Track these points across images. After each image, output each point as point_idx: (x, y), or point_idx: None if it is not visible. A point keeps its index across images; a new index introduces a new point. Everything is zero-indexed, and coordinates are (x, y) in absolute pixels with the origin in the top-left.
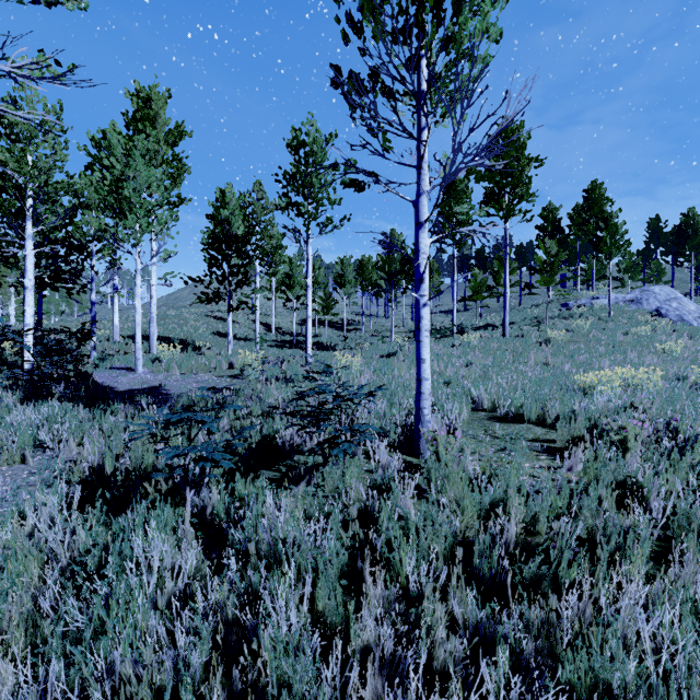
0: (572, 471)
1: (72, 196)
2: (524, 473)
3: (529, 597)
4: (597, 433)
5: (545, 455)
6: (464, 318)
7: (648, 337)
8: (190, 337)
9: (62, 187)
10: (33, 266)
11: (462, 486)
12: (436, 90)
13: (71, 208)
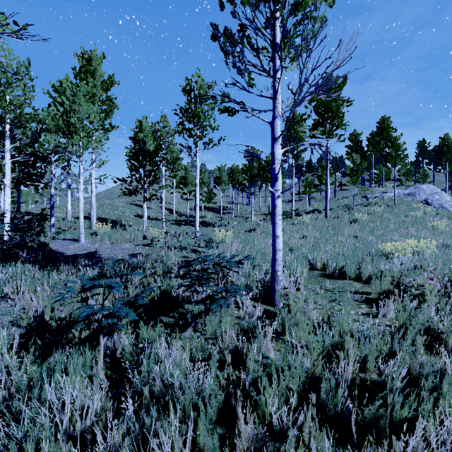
0: (385, 317)
1: (38, 123)
2: (351, 318)
3: (369, 432)
4: (402, 289)
5: (364, 304)
6: (298, 205)
7: (421, 218)
8: (119, 218)
9: (30, 117)
10: (10, 170)
11: (307, 330)
12: (288, 40)
13: (36, 131)
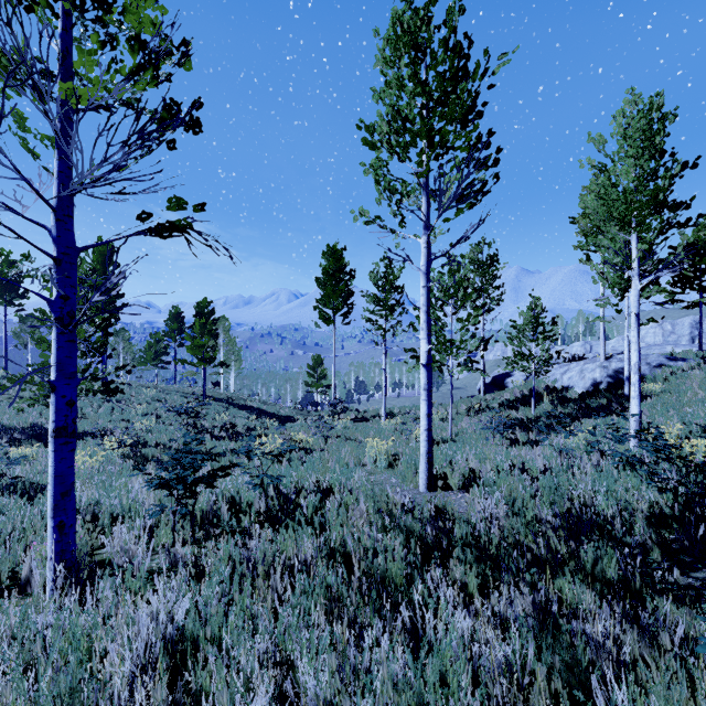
0: None
1: None
2: None
3: None
4: None
5: None
6: None
7: None
8: None
9: None
10: None
11: None
12: None
13: None
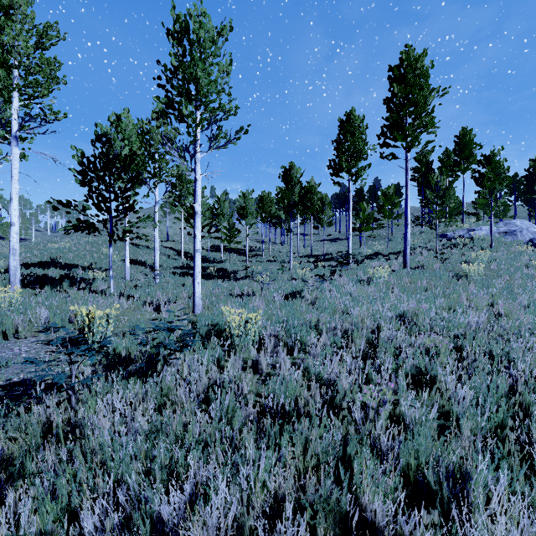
0: None
1: None
2: None
3: None
4: None
5: None
6: (346, 245)
7: None
8: (95, 265)
9: None
10: None
11: None
12: None
13: None
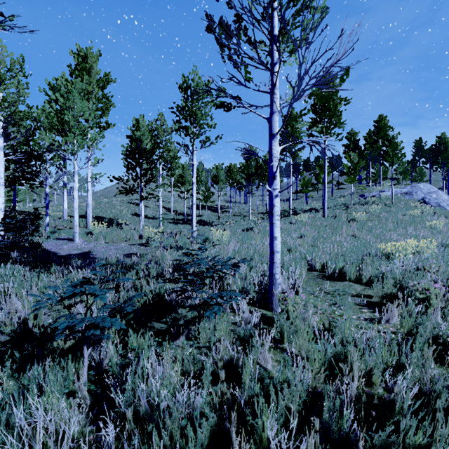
0: (389, 323)
1: (33, 121)
2: (352, 324)
3: None
4: (406, 293)
5: (366, 308)
6: (296, 204)
7: (419, 217)
8: (116, 216)
9: (24, 114)
10: (3, 168)
11: (307, 338)
12: (286, 30)
13: (30, 129)
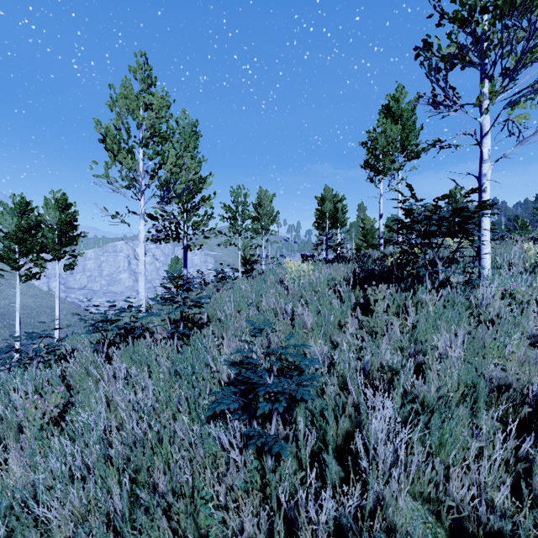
0: None
1: None
2: None
3: None
4: None
5: None
6: None
7: None
8: None
9: None
10: None
11: None
12: None
13: None
